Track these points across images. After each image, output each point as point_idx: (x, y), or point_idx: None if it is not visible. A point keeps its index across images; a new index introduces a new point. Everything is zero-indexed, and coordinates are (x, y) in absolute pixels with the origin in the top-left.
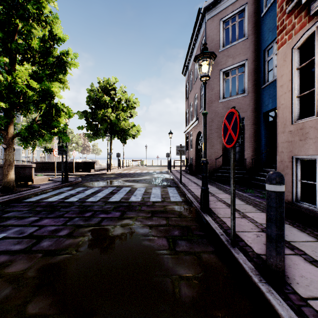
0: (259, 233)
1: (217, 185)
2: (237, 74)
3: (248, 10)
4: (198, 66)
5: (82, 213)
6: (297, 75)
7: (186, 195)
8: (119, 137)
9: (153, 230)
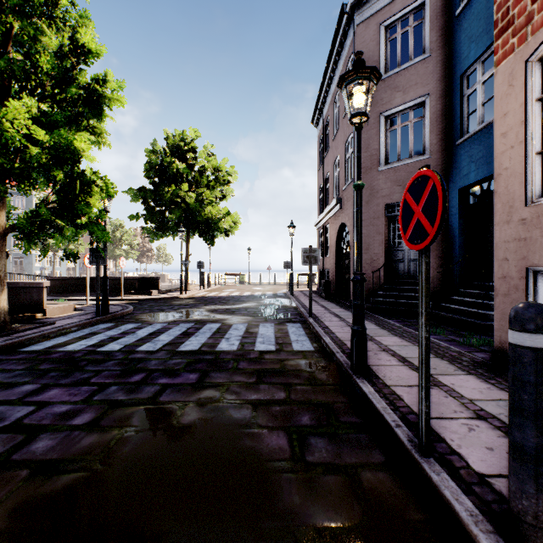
0: (471, 421)
1: (377, 318)
2: (412, 120)
3: (432, 5)
4: (347, 96)
5: (126, 375)
6: (537, 112)
7: (321, 338)
8: (203, 234)
9: (260, 414)
